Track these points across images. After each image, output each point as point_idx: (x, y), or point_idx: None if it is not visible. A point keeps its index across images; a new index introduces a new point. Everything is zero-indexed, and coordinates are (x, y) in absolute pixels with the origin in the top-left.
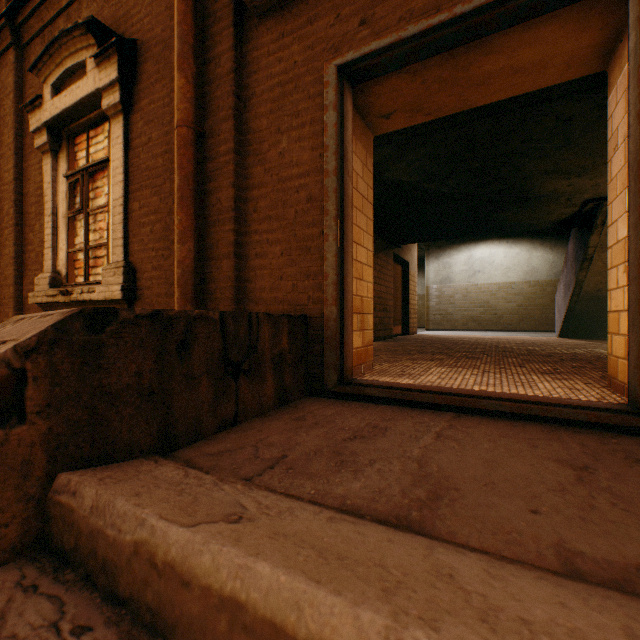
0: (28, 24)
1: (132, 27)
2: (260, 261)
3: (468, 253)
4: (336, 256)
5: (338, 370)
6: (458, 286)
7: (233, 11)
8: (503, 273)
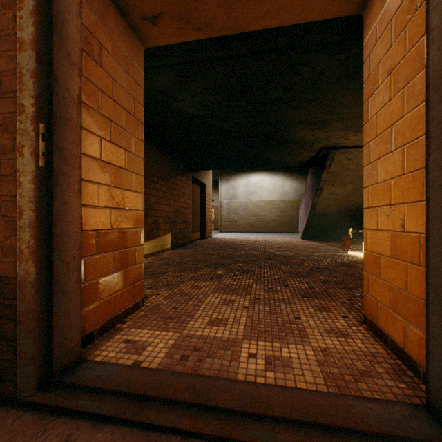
0: None
1: None
2: None
3: (247, 179)
4: (35, 181)
5: (42, 364)
6: (241, 202)
7: None
8: (268, 194)
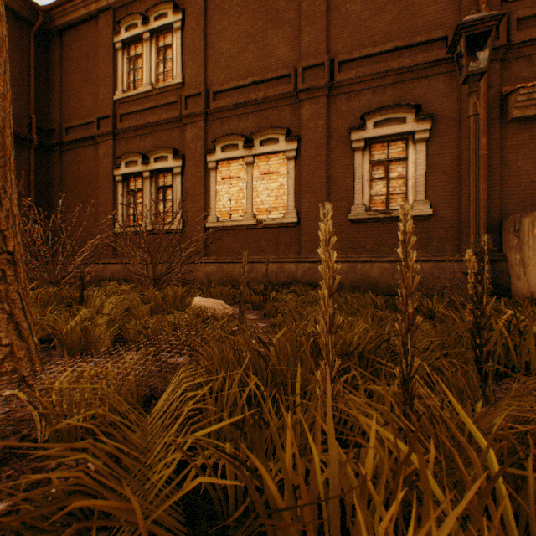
0: (339, 88)
1: (427, 107)
2: (507, 201)
3: None
4: None
5: None
6: None
7: (499, 118)
8: None
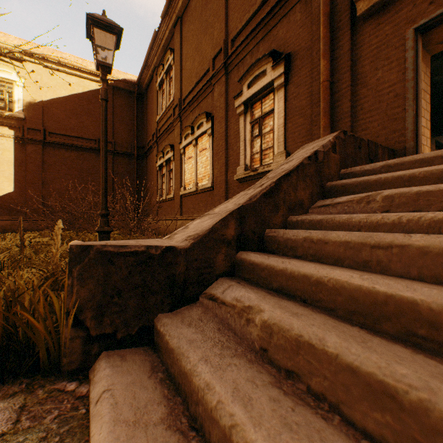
0: (231, 63)
1: (287, 47)
2: (364, 132)
3: None
4: (413, 118)
5: None
6: None
7: (349, 23)
8: None
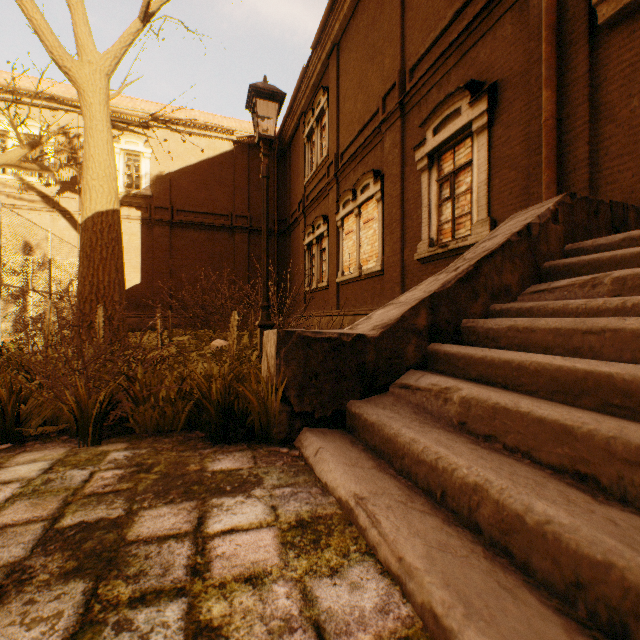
0: (410, 101)
1: (492, 74)
2: (610, 187)
3: None
4: None
5: None
6: None
7: (587, 34)
8: None
